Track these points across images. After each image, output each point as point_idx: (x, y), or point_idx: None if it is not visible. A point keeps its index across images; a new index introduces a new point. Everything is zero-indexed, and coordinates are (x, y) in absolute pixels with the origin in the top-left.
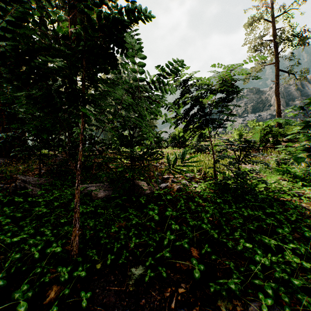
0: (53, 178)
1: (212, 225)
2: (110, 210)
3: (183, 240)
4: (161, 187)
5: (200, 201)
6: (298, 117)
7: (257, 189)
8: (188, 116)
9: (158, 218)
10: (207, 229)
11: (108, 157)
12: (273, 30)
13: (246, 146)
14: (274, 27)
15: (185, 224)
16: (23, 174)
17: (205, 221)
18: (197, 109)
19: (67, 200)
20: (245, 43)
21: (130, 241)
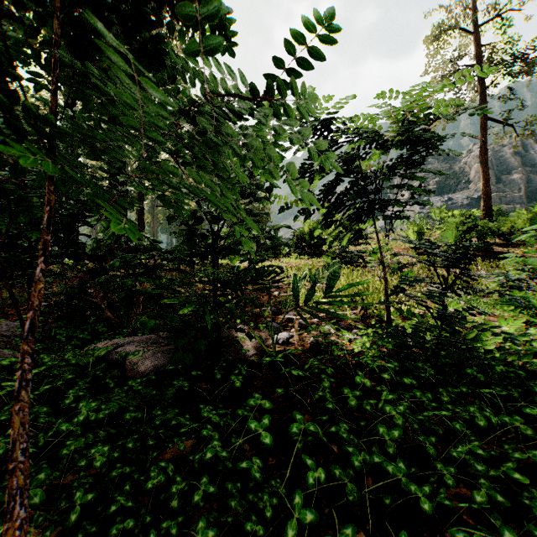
0: (56, 322)
1: (407, 461)
2: (155, 412)
3: (342, 531)
4: (279, 340)
5: (367, 384)
6: (518, 203)
7: (480, 346)
8: (334, 194)
9: (270, 442)
10: (398, 477)
11: (169, 278)
12: (477, 48)
13: (460, 257)
14: (479, 43)
15: (335, 444)
16: (4, 310)
17: (390, 449)
18: (349, 181)
19: (63, 382)
20: (427, 70)
21: (191, 530)
